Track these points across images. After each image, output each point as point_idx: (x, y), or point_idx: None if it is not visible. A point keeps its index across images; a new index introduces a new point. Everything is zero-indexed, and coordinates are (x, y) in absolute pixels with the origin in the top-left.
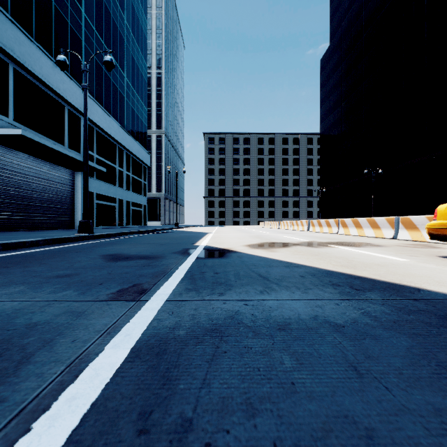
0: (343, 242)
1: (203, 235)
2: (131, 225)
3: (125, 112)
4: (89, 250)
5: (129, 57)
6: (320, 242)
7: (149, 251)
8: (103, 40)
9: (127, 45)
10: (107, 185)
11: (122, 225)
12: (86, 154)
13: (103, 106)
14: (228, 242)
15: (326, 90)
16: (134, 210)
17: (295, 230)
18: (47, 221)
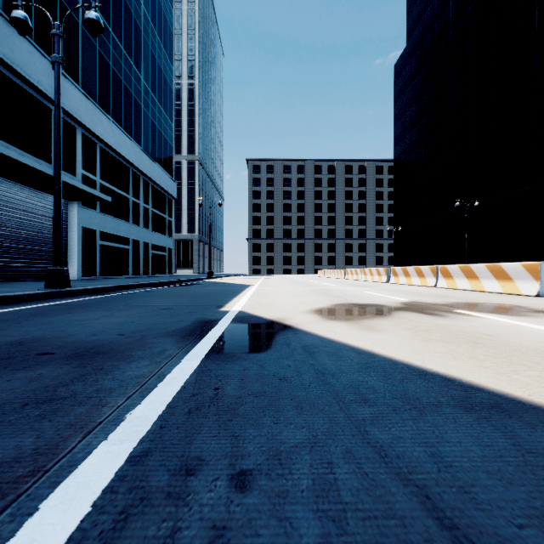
0: (471, 304)
1: (242, 288)
2: (151, 274)
3: (142, 126)
4: (7, 325)
5: (148, 54)
6: (433, 304)
7: (119, 329)
8: (111, 26)
9: (145, 38)
10: (117, 221)
11: (138, 274)
12: (57, 164)
13: (111, 115)
14: (279, 304)
15: (401, 103)
16: (155, 255)
17: (368, 281)
18: (24, 269)
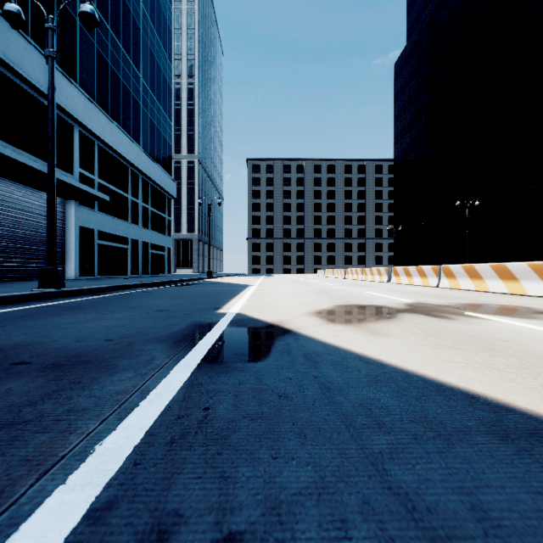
0: (478, 305)
1: (241, 288)
2: (150, 273)
3: (141, 125)
4: None
5: (147, 53)
6: (439, 305)
7: (108, 334)
8: (109, 24)
9: (144, 36)
10: (115, 220)
11: (137, 273)
12: (51, 161)
13: (109, 113)
14: (279, 305)
15: (401, 102)
16: (154, 254)
17: (368, 280)
18: (21, 269)
